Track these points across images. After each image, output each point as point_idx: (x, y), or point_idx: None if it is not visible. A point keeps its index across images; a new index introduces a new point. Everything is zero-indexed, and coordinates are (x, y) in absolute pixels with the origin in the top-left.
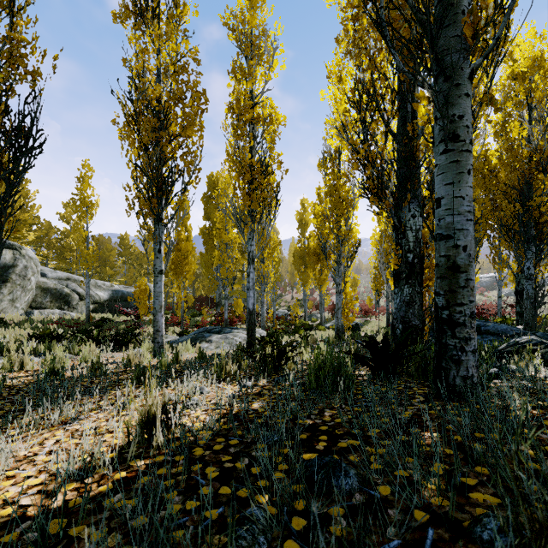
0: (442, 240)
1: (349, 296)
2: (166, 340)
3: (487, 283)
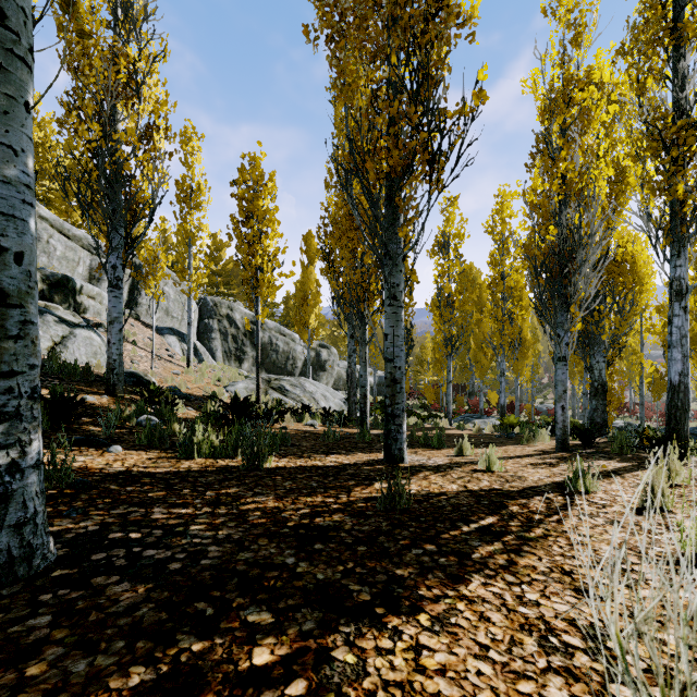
0: None
1: None
2: None
3: None
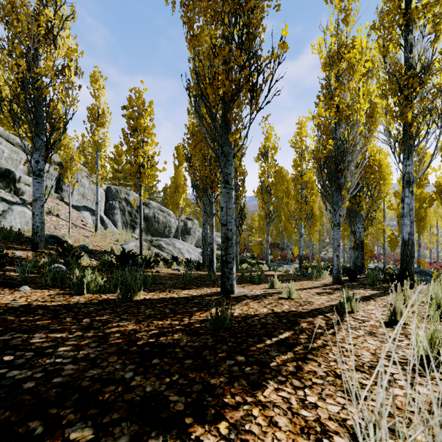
0: None
1: None
2: None
3: None
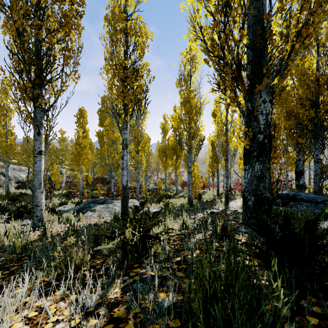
0: None
1: (197, 175)
2: (64, 209)
3: None
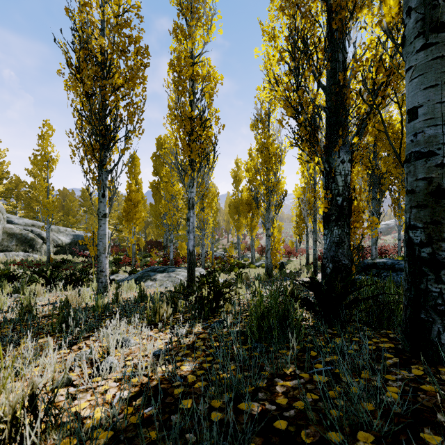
0: (420, 159)
1: (277, 239)
2: (117, 278)
3: (383, 229)
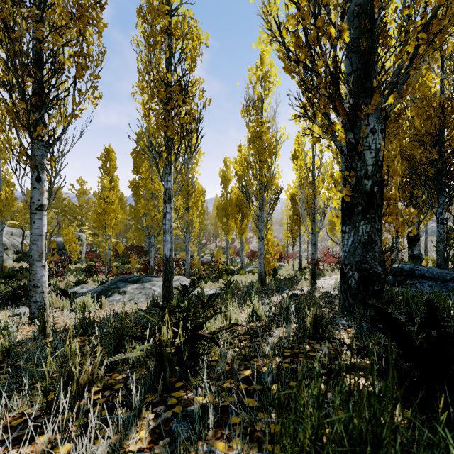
0: None
1: (271, 242)
2: (81, 290)
3: None
